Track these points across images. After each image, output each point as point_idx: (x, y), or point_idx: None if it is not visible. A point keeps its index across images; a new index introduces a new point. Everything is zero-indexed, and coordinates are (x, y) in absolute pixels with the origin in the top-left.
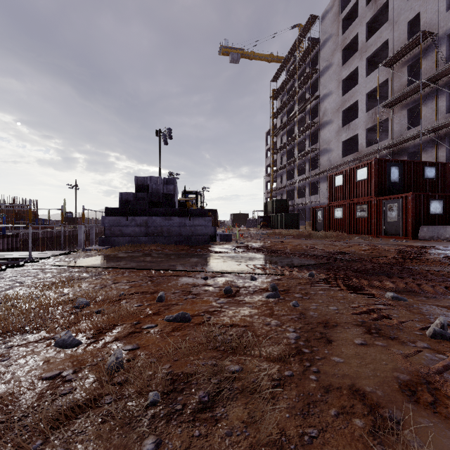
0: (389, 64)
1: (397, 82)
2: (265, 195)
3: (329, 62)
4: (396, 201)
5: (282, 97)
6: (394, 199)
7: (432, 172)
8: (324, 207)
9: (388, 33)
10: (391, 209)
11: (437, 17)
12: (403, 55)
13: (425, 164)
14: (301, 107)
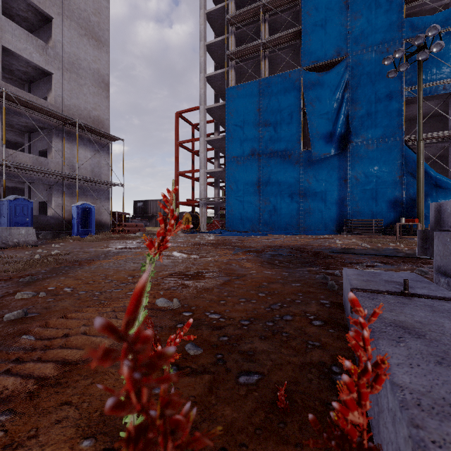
0: None
1: None
2: None
3: None
4: None
5: None
6: None
7: None
8: None
9: None
10: None
11: None
12: None
13: None
14: None
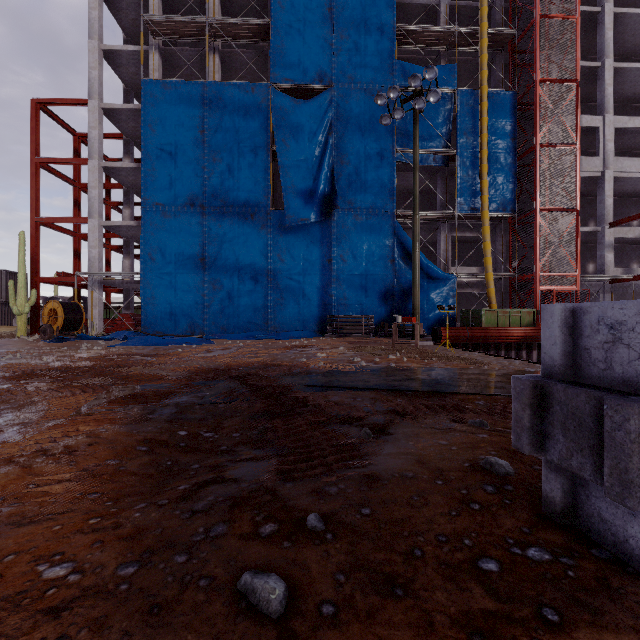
0: None
1: None
2: None
3: None
4: None
5: None
6: None
7: None
8: None
9: None
10: None
11: None
12: None
13: None
14: None
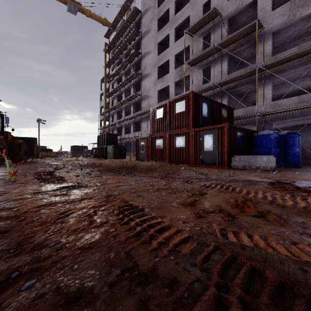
0: (191, 32)
1: (196, 48)
2: (100, 131)
3: (148, 27)
4: (212, 132)
5: (113, 52)
6: (210, 130)
7: (225, 113)
8: (146, 139)
9: (190, 11)
10: (208, 140)
11: (222, 3)
12: (200, 28)
13: (222, 106)
14: (127, 60)
